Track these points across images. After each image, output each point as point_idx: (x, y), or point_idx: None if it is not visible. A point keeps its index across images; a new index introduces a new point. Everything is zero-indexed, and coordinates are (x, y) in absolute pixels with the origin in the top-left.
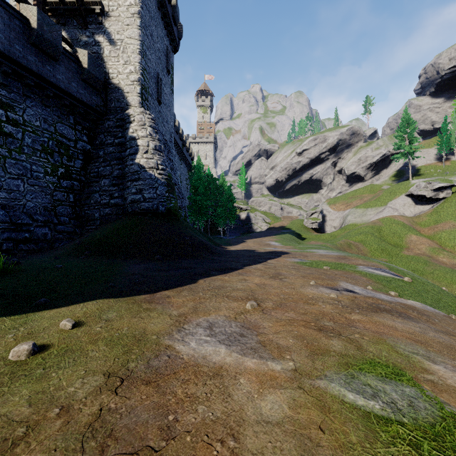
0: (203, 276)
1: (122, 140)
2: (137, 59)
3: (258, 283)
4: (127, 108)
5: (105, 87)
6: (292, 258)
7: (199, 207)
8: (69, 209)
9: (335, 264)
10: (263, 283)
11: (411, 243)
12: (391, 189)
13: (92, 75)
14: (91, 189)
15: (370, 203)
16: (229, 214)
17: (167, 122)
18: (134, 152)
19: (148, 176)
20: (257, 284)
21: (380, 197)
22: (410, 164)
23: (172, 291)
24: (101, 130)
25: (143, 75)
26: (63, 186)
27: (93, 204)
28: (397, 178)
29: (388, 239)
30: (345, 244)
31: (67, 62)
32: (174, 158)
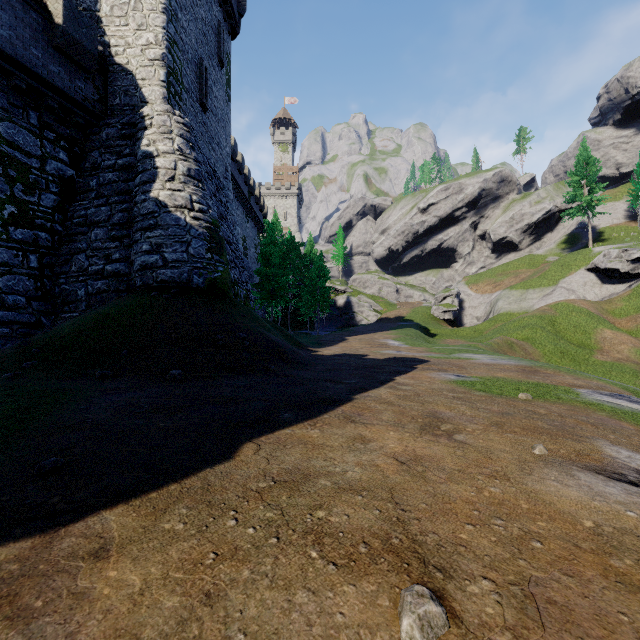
0: (258, 427)
1: (131, 160)
2: (159, 21)
3: (401, 452)
4: (143, 107)
5: (102, 68)
6: (439, 371)
7: (274, 286)
8: (28, 281)
9: (533, 386)
10: (415, 455)
11: (605, 342)
12: (563, 260)
13: (73, 39)
14: (73, 246)
15: (531, 282)
16: (320, 298)
17: (220, 145)
18: (149, 178)
19: (173, 221)
20: (399, 459)
21: (546, 272)
22: (590, 224)
23: (134, 510)
24: (94, 143)
25: (171, 51)
26: (15, 238)
27: (76, 272)
28: (568, 245)
29: (568, 336)
30: (505, 343)
31: (20, 8)
32: (231, 205)
